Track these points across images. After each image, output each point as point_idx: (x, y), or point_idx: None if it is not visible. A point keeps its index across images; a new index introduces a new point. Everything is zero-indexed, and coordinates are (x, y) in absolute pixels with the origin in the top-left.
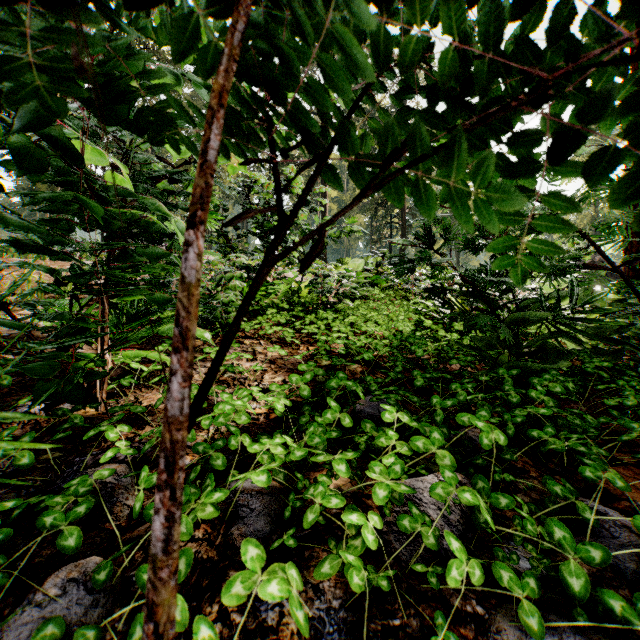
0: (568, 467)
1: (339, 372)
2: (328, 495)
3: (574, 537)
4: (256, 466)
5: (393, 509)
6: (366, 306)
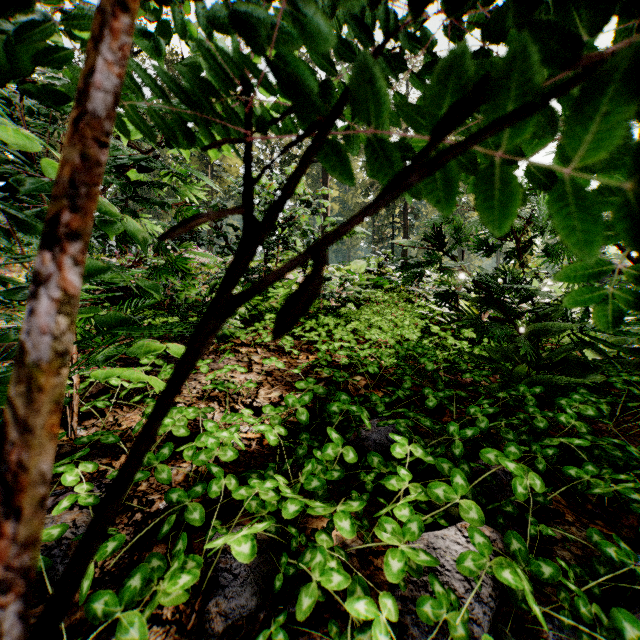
0: (608, 508)
1: (341, 393)
2: (328, 569)
3: (632, 611)
4: (244, 510)
5: (409, 578)
6: (369, 309)
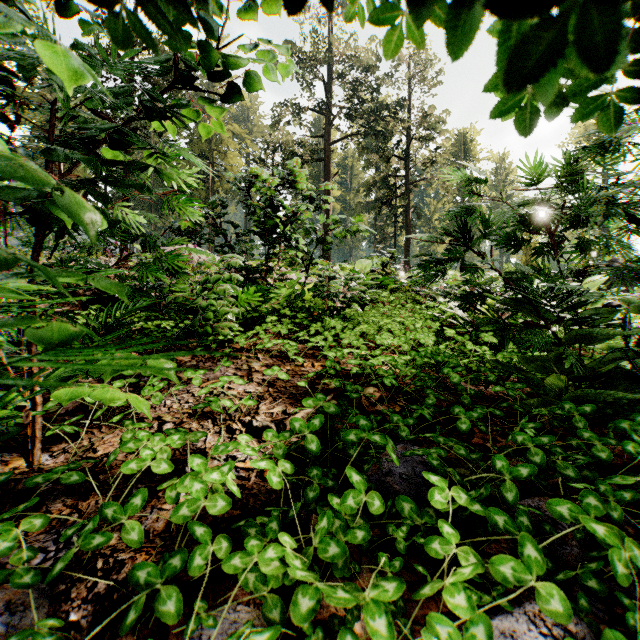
0: None
1: (359, 417)
2: None
3: None
4: None
5: None
6: (376, 311)
